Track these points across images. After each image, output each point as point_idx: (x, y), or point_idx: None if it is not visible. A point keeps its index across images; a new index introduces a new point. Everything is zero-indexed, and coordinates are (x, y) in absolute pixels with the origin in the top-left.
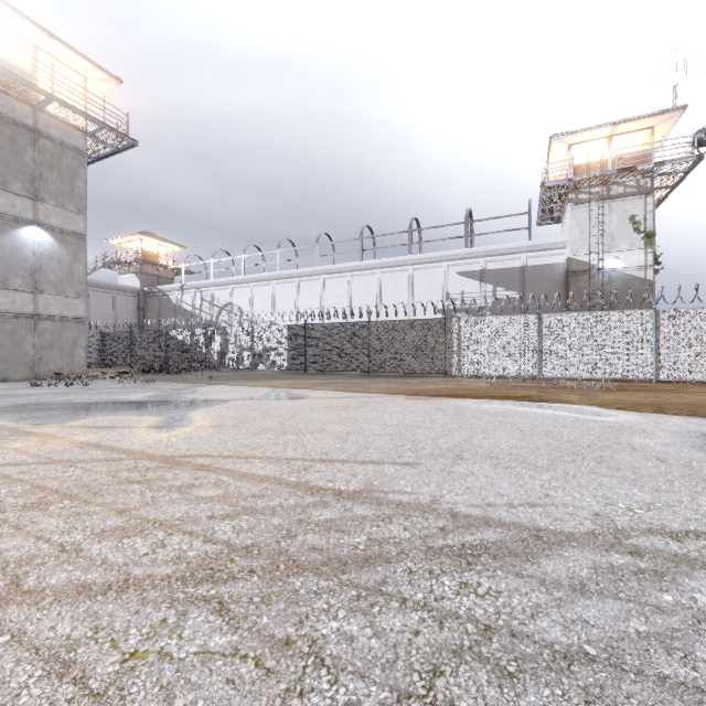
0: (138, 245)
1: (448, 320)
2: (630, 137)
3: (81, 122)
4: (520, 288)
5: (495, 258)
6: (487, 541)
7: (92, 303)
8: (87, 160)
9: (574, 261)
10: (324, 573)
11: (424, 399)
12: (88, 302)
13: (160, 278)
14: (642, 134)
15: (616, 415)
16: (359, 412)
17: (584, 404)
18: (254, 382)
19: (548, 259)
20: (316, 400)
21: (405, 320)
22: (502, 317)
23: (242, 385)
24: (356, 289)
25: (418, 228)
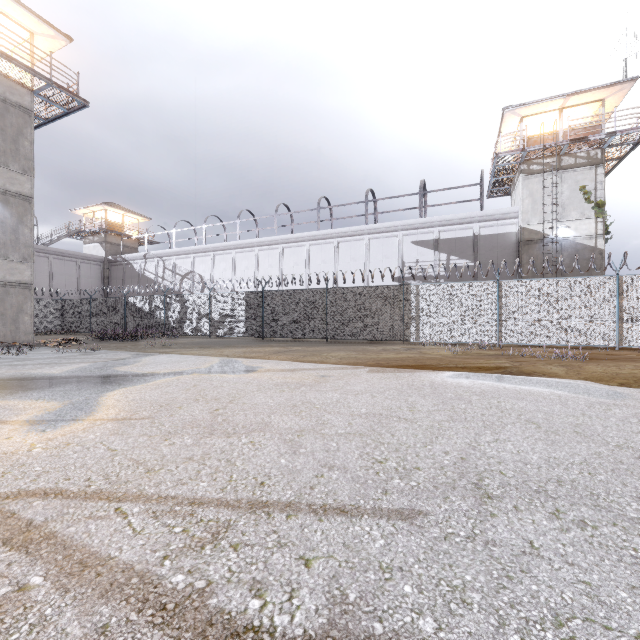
0: (103, 215)
1: (406, 286)
2: (580, 110)
3: (27, 80)
4: (473, 257)
5: (449, 228)
6: None
7: (55, 271)
8: (38, 122)
9: (526, 231)
10: None
11: (390, 372)
12: (51, 270)
13: (125, 248)
14: (592, 106)
15: (629, 395)
16: (316, 391)
17: (574, 378)
18: (206, 350)
19: (500, 229)
20: (266, 374)
21: (363, 287)
22: (461, 283)
23: (192, 354)
24: (314, 258)
25: (374, 199)
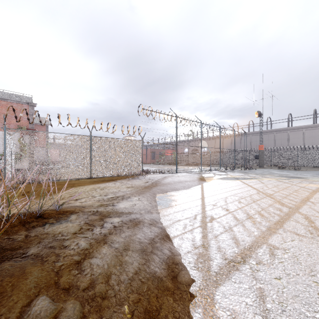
0: None
1: None
2: None
3: None
4: None
5: None
6: (286, 204)
7: None
8: None
9: None
10: (267, 196)
11: None
12: None
13: None
14: None
15: None
16: None
17: None
18: None
19: None
20: None
21: None
22: None
23: None
24: None
25: None
